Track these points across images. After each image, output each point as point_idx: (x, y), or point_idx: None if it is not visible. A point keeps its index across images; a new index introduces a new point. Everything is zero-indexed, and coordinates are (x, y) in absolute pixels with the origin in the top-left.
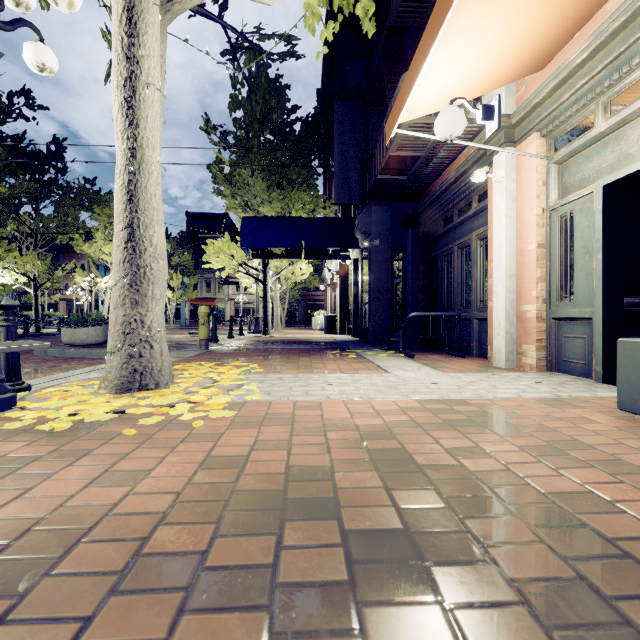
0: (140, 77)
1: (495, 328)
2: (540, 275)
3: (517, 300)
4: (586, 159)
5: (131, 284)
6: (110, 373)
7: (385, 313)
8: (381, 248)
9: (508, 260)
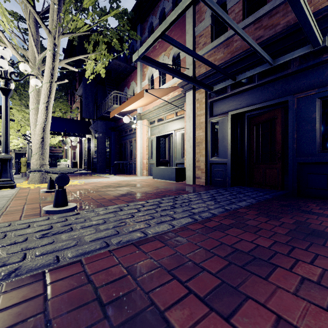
0: (51, 101)
1: (138, 166)
2: (147, 153)
3: (142, 159)
4: (154, 129)
5: (41, 154)
6: (33, 179)
7: (104, 161)
8: (102, 137)
9: (140, 149)
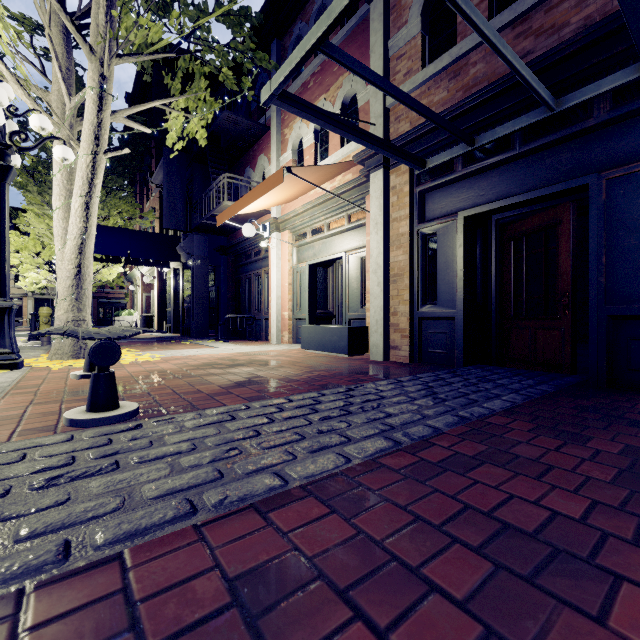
0: (95, 193)
1: (272, 324)
2: (290, 298)
3: (281, 309)
4: (305, 250)
5: (77, 299)
6: (60, 350)
7: (205, 314)
8: (202, 267)
9: (277, 289)
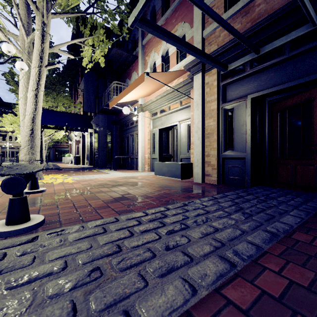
0: (40, 89)
1: (139, 161)
2: (149, 147)
3: (144, 153)
4: (157, 121)
5: (31, 147)
6: None
7: (105, 156)
8: (103, 131)
9: (142, 142)
